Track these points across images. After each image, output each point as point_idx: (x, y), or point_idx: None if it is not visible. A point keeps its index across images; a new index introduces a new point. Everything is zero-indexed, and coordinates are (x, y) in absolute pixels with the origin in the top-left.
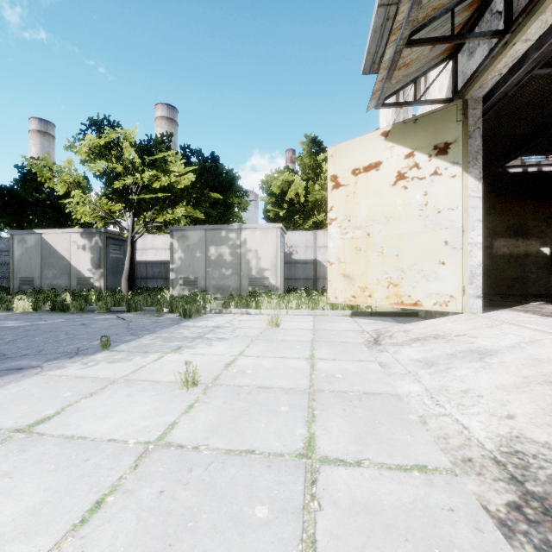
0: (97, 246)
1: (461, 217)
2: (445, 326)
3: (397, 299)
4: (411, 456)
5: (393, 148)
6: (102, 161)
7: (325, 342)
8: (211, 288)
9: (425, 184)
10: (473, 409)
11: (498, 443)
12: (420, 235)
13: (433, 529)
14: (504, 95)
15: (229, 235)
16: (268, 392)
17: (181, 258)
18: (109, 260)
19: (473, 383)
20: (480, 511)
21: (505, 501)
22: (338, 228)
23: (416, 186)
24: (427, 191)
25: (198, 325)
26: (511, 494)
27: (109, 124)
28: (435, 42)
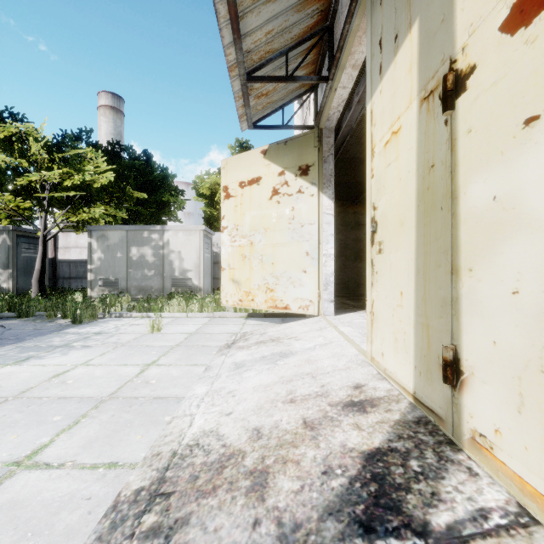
0: (5, 244)
1: (318, 232)
2: (293, 329)
3: (272, 303)
4: (117, 455)
5: (270, 166)
6: (1, 156)
7: (185, 347)
8: (133, 289)
9: (293, 200)
10: (215, 408)
11: (194, 438)
12: (289, 246)
13: (51, 516)
14: (351, 127)
15: (152, 236)
16: (62, 402)
17: (101, 258)
18: (21, 260)
19: (244, 384)
20: (112, 497)
21: (139, 487)
22: (229, 236)
23: (286, 202)
24: (294, 206)
25: (80, 332)
26: (149, 481)
27: (9, 117)
28: (272, 81)
